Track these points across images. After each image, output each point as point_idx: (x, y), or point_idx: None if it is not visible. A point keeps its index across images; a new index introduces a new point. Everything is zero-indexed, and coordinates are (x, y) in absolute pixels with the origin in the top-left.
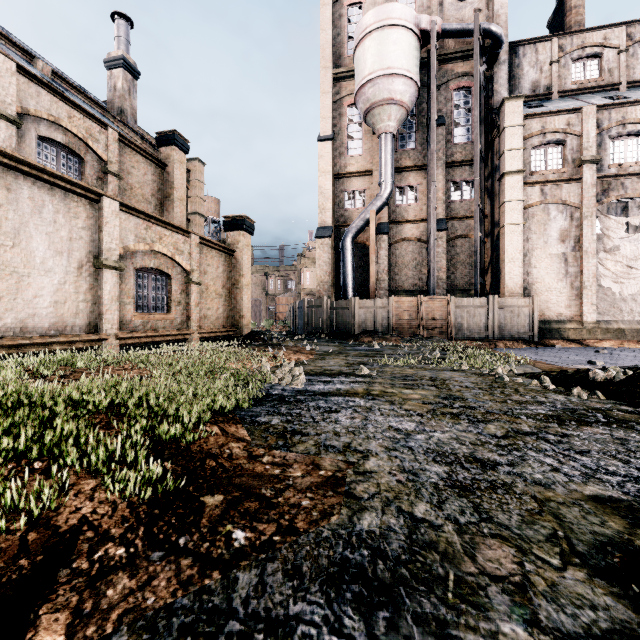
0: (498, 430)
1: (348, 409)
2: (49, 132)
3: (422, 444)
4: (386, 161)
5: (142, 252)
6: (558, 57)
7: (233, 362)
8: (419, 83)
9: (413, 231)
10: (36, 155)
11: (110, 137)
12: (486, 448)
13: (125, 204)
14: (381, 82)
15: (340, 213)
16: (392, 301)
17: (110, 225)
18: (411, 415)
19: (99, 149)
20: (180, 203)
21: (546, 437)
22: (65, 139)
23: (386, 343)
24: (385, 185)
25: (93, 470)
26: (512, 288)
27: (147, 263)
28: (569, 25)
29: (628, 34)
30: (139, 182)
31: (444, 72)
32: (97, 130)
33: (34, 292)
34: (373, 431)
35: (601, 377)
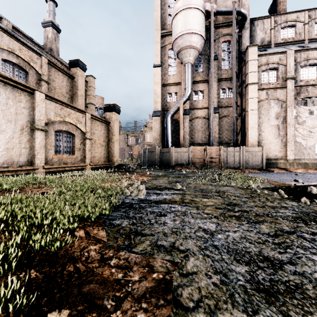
0: (269, 229)
1: (171, 213)
2: (8, 57)
3: (223, 243)
4: (188, 77)
5: (58, 122)
6: (274, 26)
7: (106, 182)
8: (205, 38)
9: (201, 113)
10: (1, 69)
11: (43, 61)
12: (268, 246)
13: (48, 95)
14: (186, 37)
15: (165, 104)
16: (191, 149)
17: (40, 106)
18: (211, 218)
19: (37, 67)
20: (81, 97)
21: (303, 235)
22: (17, 61)
23: (188, 170)
24: (187, 89)
25: None
26: (252, 142)
27: (61, 128)
28: (279, 11)
29: (309, 15)
30: (59, 86)
31: (217, 33)
32: (35, 57)
33: None
34: (189, 231)
35: (315, 191)
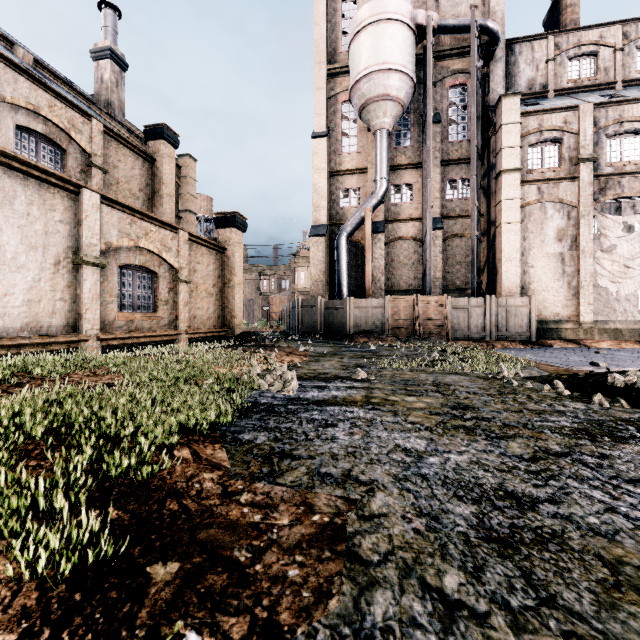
0: (523, 450)
1: (346, 422)
2: (28, 121)
3: (438, 471)
4: (381, 158)
5: (126, 248)
6: (554, 55)
7: (220, 365)
8: (415, 79)
9: (409, 230)
10: (13, 145)
11: (94, 128)
12: (516, 476)
13: (107, 197)
14: (376, 77)
15: (335, 211)
16: (388, 301)
17: (90, 219)
18: (419, 430)
19: (82, 141)
20: (169, 199)
21: (582, 459)
22: (45, 129)
23: (382, 344)
24: (380, 183)
25: (4, 525)
26: (509, 288)
27: (132, 260)
28: (565, 23)
29: (624, 33)
30: (126, 176)
31: (440, 69)
32: (80, 121)
33: (4, 290)
34: (377, 452)
35: (621, 382)
